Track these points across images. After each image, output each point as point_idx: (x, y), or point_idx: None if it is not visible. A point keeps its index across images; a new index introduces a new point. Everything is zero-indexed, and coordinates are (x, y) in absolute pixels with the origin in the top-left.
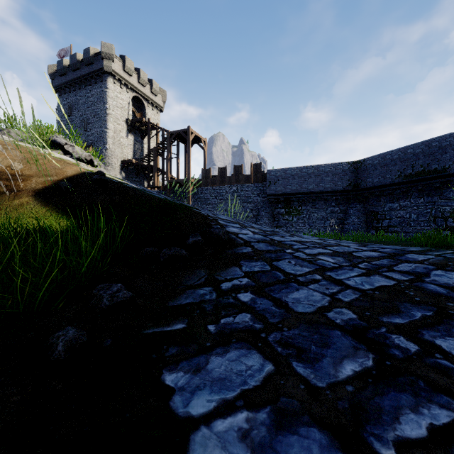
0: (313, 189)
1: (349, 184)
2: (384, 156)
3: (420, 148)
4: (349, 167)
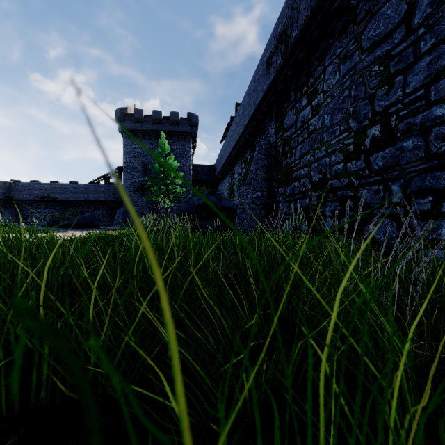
0: None
1: (4, 195)
2: (28, 184)
3: (46, 186)
4: (4, 184)
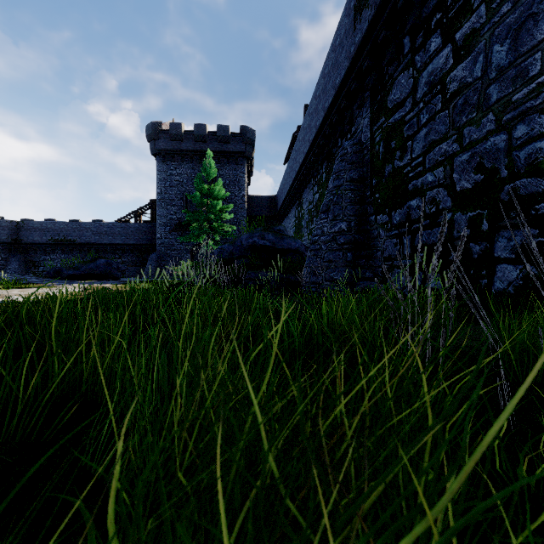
0: None
1: (11, 238)
2: (40, 224)
3: (62, 225)
4: (11, 224)
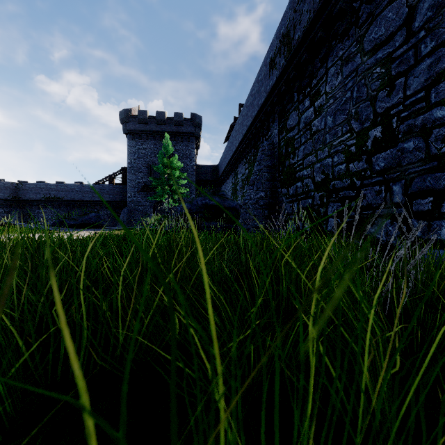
0: None
1: (12, 196)
2: (35, 185)
3: (52, 186)
4: (12, 185)
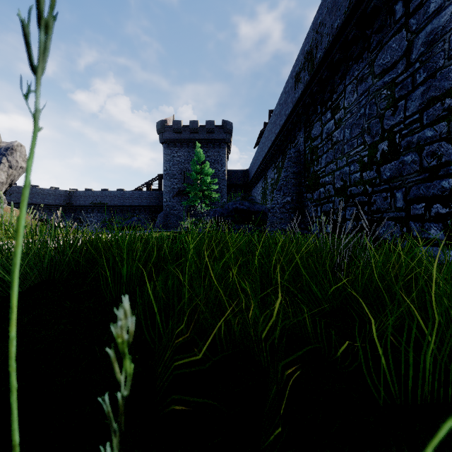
0: (43, 202)
1: (66, 202)
2: (84, 192)
3: (98, 193)
4: (66, 193)
